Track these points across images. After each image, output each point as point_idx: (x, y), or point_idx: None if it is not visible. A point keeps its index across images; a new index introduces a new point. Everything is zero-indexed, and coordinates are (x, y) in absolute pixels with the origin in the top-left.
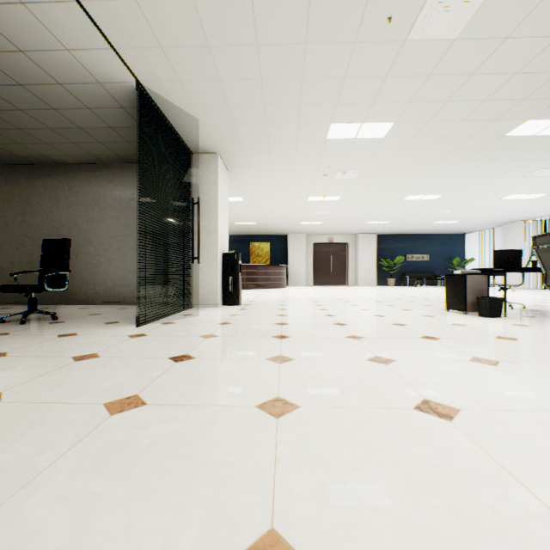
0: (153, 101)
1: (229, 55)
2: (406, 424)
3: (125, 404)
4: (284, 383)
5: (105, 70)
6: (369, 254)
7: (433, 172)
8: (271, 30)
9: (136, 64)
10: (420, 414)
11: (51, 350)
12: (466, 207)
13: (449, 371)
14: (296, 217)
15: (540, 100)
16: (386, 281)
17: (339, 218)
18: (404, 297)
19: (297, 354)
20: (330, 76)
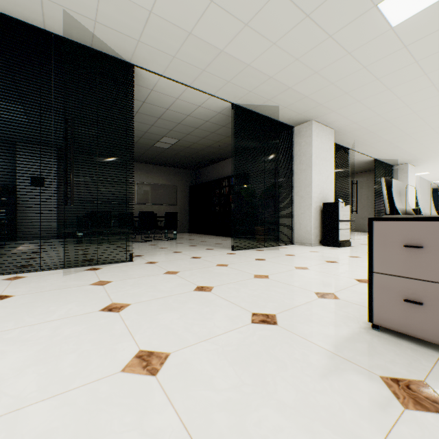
0: (378, 160)
1: (411, 148)
2: None
3: None
4: None
5: (363, 159)
6: None
7: None
8: (428, 143)
9: (375, 156)
10: None
11: (356, 237)
12: None
13: None
14: None
15: None
16: None
17: None
18: None
19: None
20: None
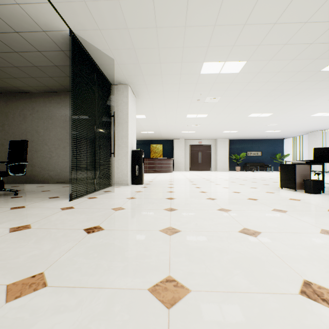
0: (82, 46)
1: (133, 7)
2: (302, 321)
3: (27, 285)
4: (174, 258)
5: (46, 21)
6: (224, 152)
7: (269, 97)
8: None
9: (67, 16)
10: (310, 303)
11: None
12: (287, 121)
13: (310, 244)
14: (179, 128)
15: None
16: (234, 168)
17: (205, 129)
18: (248, 179)
19: (183, 226)
20: (205, 25)
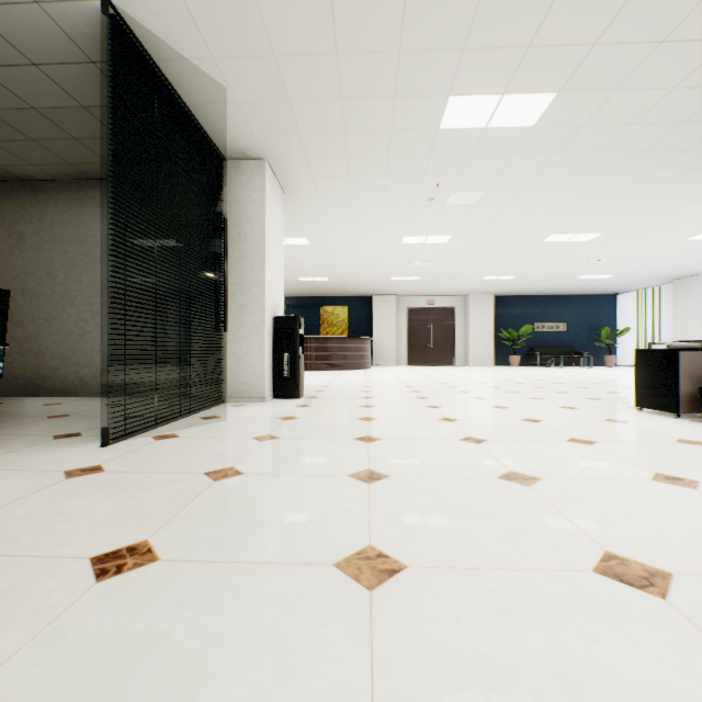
0: (142, 47)
1: None
2: None
3: None
4: None
5: None
6: (483, 323)
7: (598, 193)
8: None
9: None
10: None
11: None
12: (630, 253)
13: None
14: (384, 270)
15: None
16: (507, 359)
17: (444, 271)
18: (546, 384)
19: (411, 543)
20: None
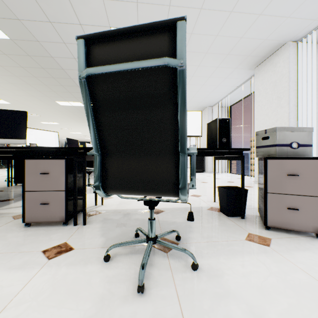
0: None
1: None
2: None
3: None
4: None
5: None
6: None
7: None
8: None
9: None
10: None
11: None
12: None
13: None
14: (79, 137)
15: (81, 121)
16: None
17: None
18: None
19: None
20: None
